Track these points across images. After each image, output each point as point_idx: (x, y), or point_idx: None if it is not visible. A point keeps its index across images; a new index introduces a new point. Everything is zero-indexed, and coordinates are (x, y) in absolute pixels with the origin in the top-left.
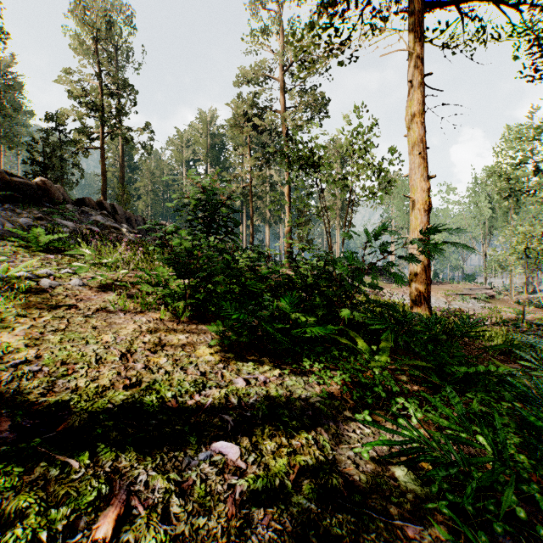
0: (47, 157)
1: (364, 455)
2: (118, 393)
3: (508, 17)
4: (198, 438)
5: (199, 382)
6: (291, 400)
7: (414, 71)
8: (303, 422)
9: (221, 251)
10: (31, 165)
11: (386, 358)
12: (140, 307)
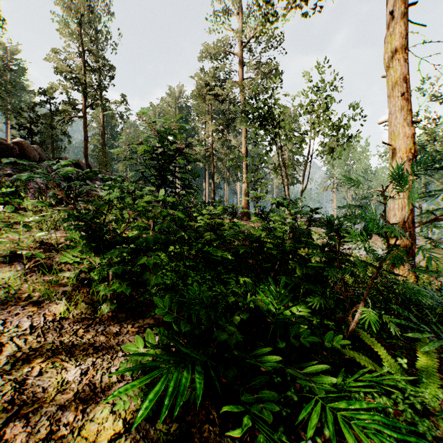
0: (33, 123)
1: None
2: None
3: None
4: None
5: None
6: None
7: (396, 1)
8: None
9: (173, 207)
10: (18, 130)
11: (436, 391)
12: (41, 293)
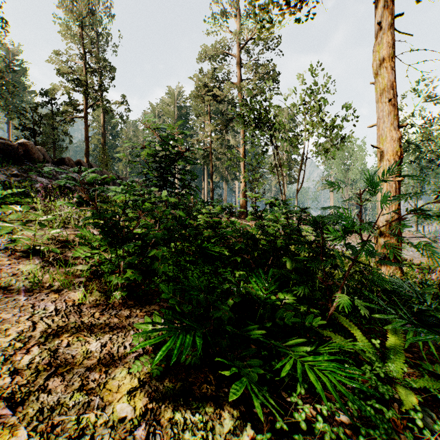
0: (36, 123)
1: None
2: None
3: None
4: None
5: None
6: None
7: (383, 12)
8: None
9: (174, 207)
10: (22, 131)
11: (401, 365)
12: (59, 283)
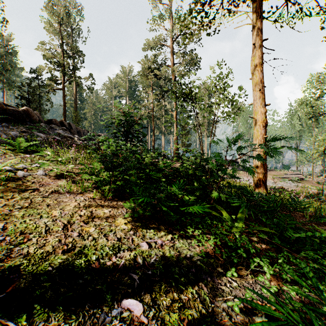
0: (30, 94)
1: (235, 308)
2: (57, 257)
3: (317, 2)
4: (112, 295)
5: (116, 246)
6: (180, 259)
7: (256, 38)
8: (189, 278)
9: (134, 152)
10: (20, 100)
11: (242, 224)
12: (80, 190)
